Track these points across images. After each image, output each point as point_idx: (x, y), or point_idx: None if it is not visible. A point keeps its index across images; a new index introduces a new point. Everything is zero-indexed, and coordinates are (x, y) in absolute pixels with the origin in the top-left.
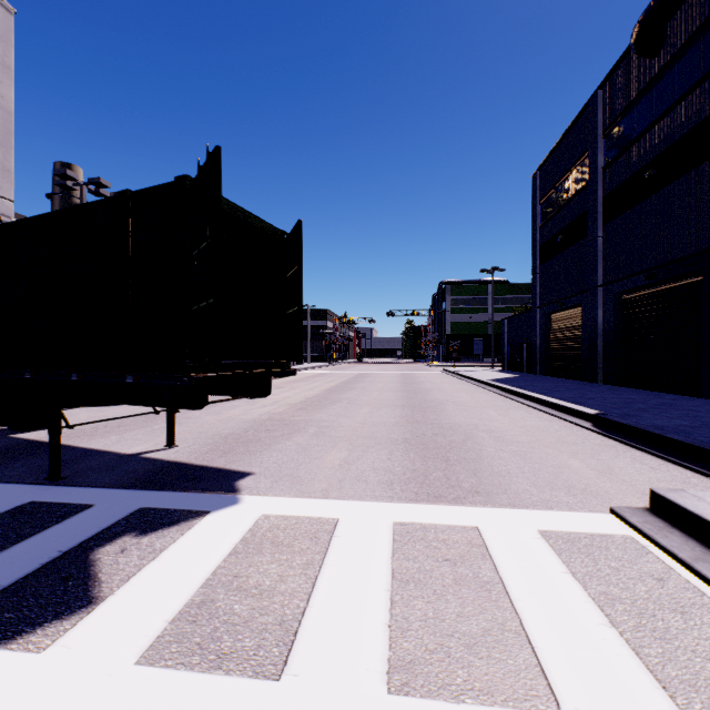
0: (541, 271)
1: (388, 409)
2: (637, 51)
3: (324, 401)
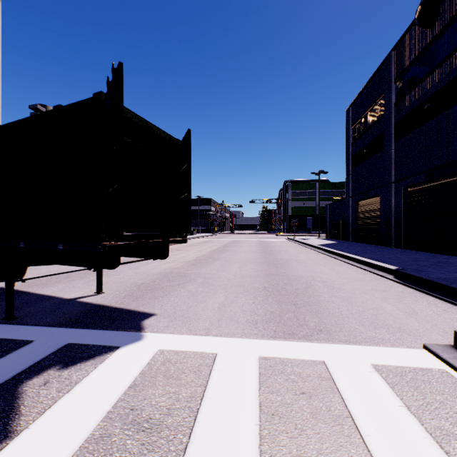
0: (352, 173)
1: (252, 265)
2: (419, 23)
3: (208, 259)
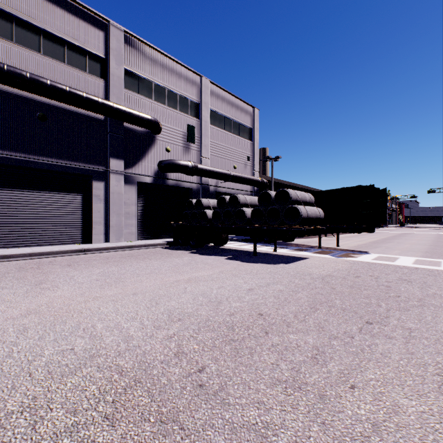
0: None
1: (420, 245)
2: None
3: (383, 242)
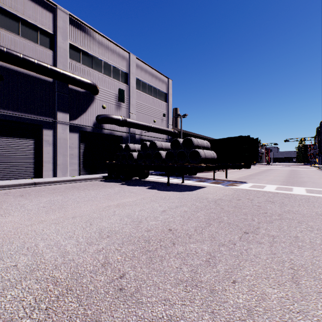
0: None
1: (280, 177)
2: None
3: (256, 175)
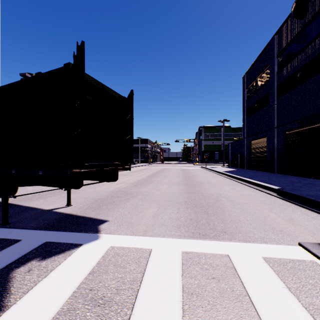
0: (247, 121)
1: (176, 186)
2: (294, 16)
3: (146, 181)
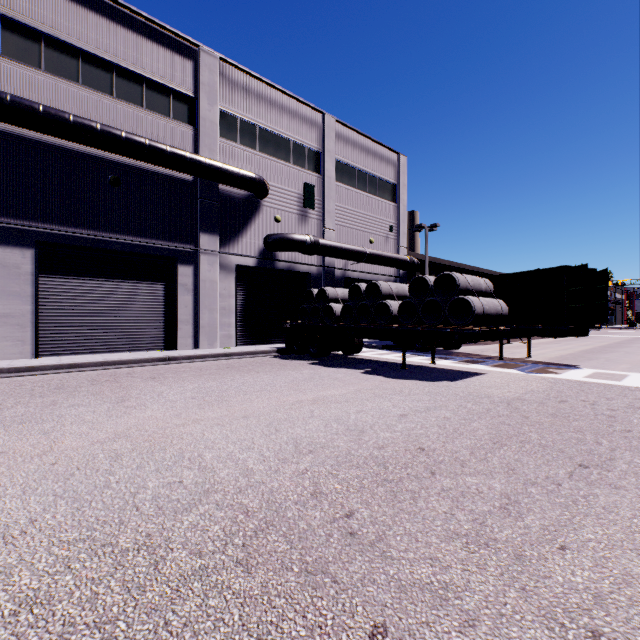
0: None
1: None
2: None
3: (602, 351)
